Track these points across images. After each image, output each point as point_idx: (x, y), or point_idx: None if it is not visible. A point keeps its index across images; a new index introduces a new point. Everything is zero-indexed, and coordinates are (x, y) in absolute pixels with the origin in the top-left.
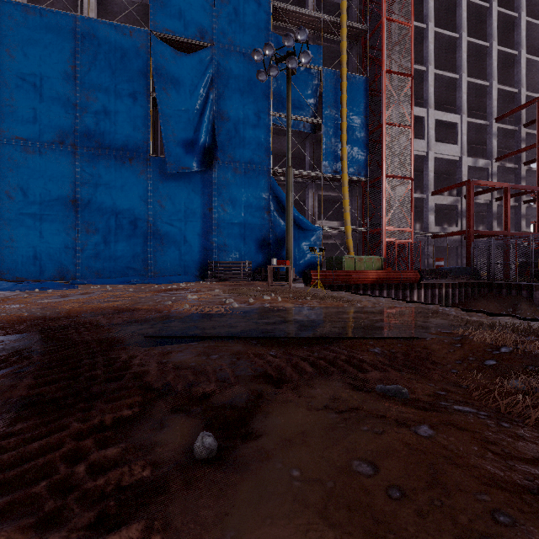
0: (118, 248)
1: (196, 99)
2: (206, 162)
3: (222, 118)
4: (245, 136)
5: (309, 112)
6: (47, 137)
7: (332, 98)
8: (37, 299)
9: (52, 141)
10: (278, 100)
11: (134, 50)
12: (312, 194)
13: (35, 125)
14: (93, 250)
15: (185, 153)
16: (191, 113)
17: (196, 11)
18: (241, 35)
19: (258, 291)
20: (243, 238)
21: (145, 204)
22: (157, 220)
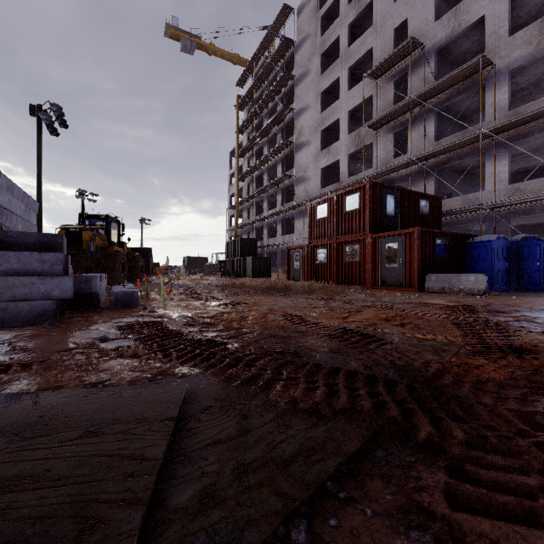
0: None
1: None
2: None
3: None
4: None
5: None
6: None
7: None
8: None
9: None
10: None
11: None
12: None
13: None
14: None
15: None
16: None
17: None
18: None
19: None
20: None
21: None
22: None
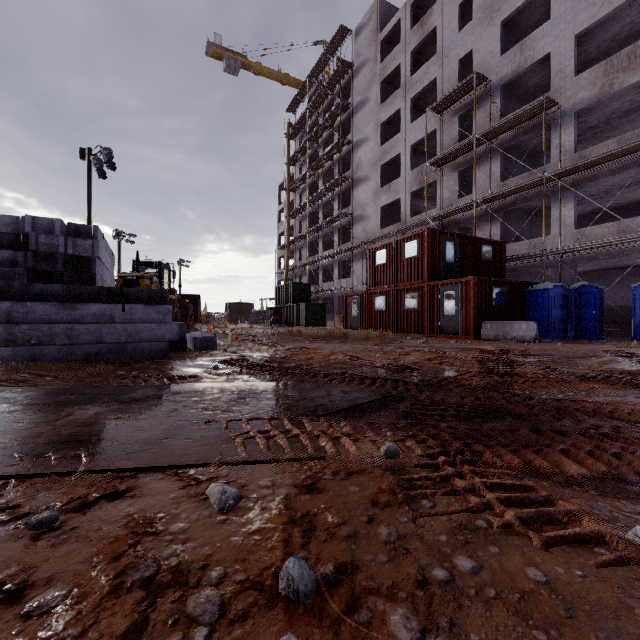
0: None
1: None
2: None
3: None
4: None
5: None
6: None
7: None
8: None
9: None
10: None
11: None
12: None
13: None
14: None
15: None
16: None
17: None
18: None
19: None
20: None
21: None
22: None
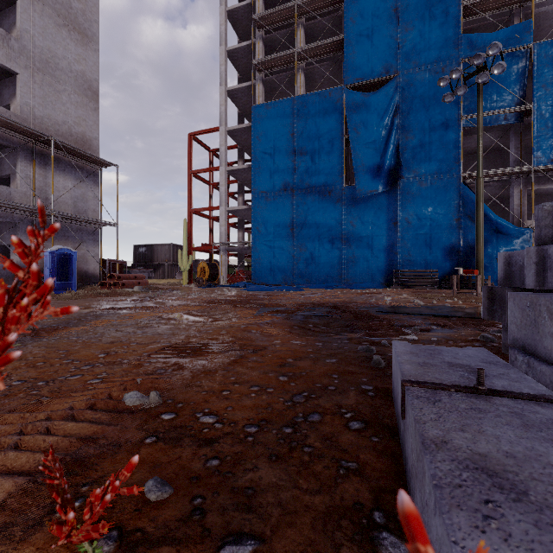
0: (320, 262)
1: (382, 129)
2: (391, 182)
3: (406, 138)
4: (430, 149)
5: (513, 100)
6: (277, 188)
7: (548, 74)
8: (294, 295)
9: (280, 190)
10: (470, 101)
11: (331, 107)
12: (517, 192)
13: (271, 181)
14: (304, 263)
15: (372, 178)
16: (377, 142)
17: (382, 51)
18: (426, 53)
19: (442, 297)
20: (429, 248)
21: (339, 225)
22: (348, 237)
